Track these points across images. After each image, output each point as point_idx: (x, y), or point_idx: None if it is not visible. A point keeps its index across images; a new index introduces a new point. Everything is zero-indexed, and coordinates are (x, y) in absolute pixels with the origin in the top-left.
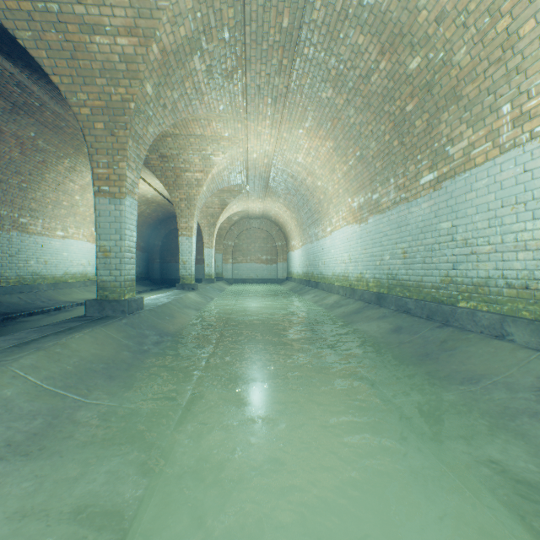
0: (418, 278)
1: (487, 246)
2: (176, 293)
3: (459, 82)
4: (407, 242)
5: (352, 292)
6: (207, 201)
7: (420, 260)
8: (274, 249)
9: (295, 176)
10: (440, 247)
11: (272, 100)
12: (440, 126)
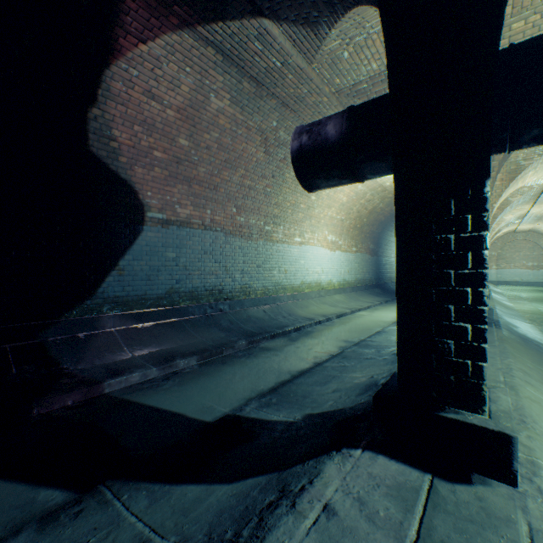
0: None
1: None
2: None
3: None
4: None
5: None
6: None
7: None
8: (541, 256)
9: None
10: None
11: None
12: None
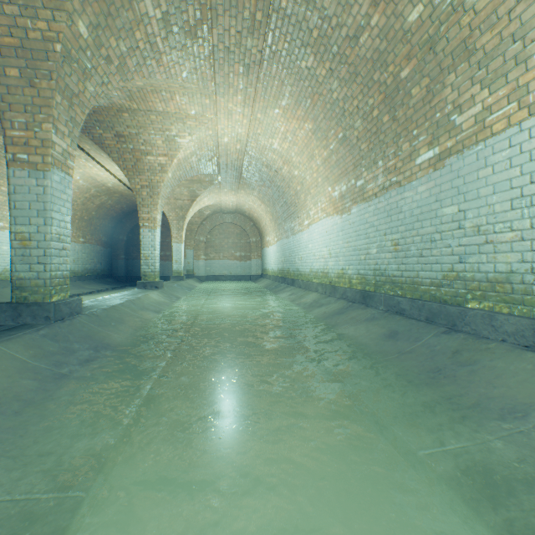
0: (414, 273)
1: (509, 233)
2: (135, 292)
3: (473, 31)
4: (398, 232)
5: (332, 290)
6: (175, 192)
7: (416, 252)
8: (248, 245)
9: (270, 165)
10: (443, 237)
11: (245, 69)
12: (444, 92)
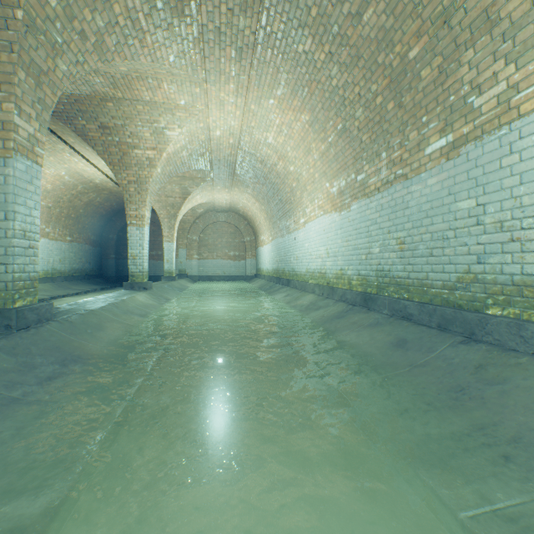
0: (422, 274)
1: None
2: (121, 293)
3: None
4: (405, 230)
5: (330, 291)
6: (166, 189)
7: (425, 252)
8: (242, 244)
9: (265, 161)
10: (457, 234)
11: (237, 53)
12: (460, 71)
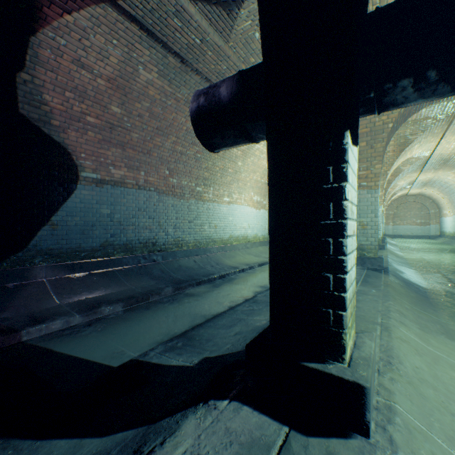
0: None
1: None
2: None
3: None
4: None
5: None
6: None
7: None
8: (427, 215)
9: (446, 182)
10: None
11: (434, 169)
12: None
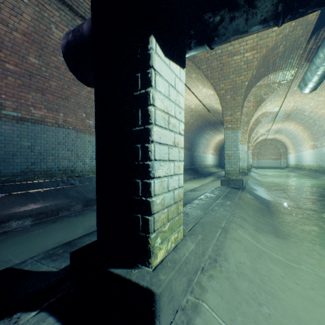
0: (323, 165)
1: None
2: None
3: None
4: (321, 157)
5: (310, 170)
6: None
7: (323, 161)
8: (278, 153)
9: (289, 130)
10: None
11: (281, 121)
12: (324, 135)
